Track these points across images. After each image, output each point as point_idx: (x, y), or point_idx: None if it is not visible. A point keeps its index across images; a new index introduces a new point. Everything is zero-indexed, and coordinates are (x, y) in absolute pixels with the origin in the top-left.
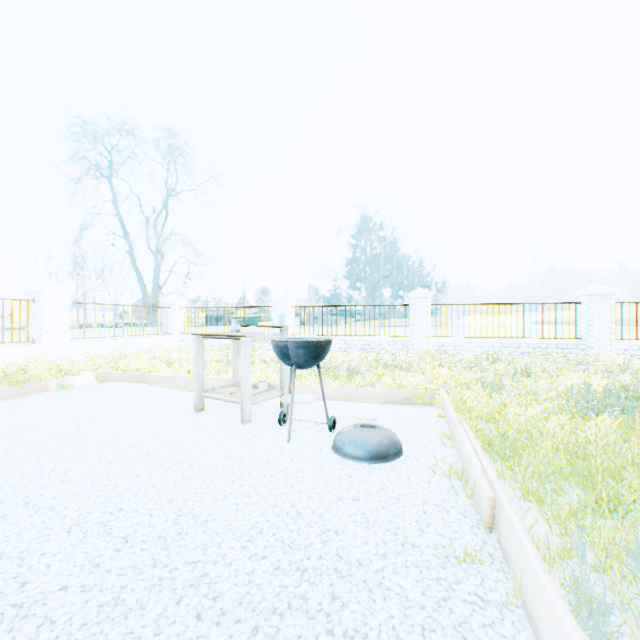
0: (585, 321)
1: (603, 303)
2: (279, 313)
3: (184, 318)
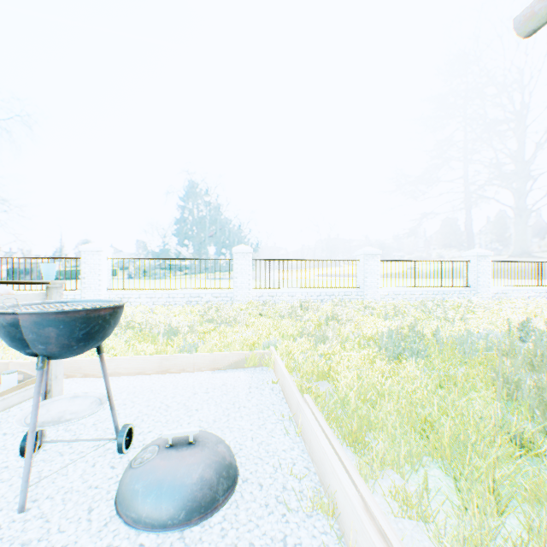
0: (363, 274)
1: (373, 261)
2: (91, 265)
3: None
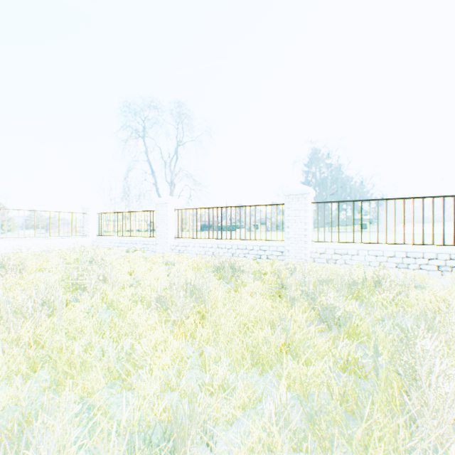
0: None
1: None
2: (161, 216)
3: (99, 222)
